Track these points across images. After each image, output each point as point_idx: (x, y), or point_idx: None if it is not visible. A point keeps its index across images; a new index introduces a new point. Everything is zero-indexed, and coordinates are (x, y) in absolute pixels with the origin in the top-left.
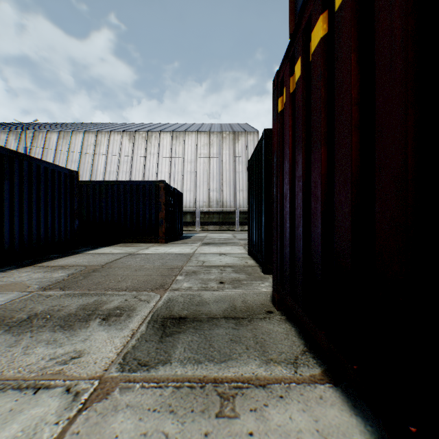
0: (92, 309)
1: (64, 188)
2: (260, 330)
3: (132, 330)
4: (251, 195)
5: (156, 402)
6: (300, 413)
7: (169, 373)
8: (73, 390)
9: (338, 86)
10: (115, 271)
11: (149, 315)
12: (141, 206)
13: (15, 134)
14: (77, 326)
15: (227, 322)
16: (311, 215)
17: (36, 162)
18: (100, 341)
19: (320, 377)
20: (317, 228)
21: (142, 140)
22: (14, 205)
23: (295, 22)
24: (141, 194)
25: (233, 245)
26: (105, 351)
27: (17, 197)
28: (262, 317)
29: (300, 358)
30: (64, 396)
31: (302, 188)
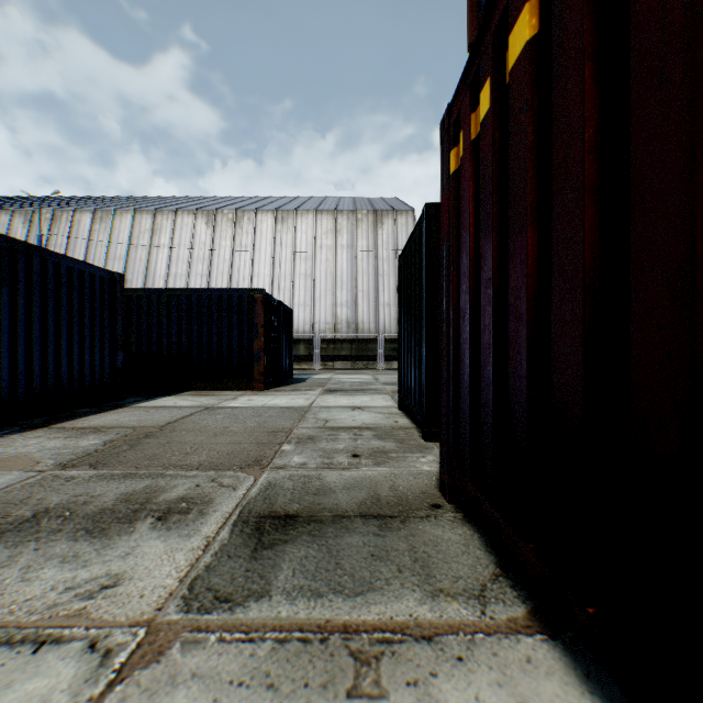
0: (142, 500)
1: (99, 302)
2: (420, 537)
3: (207, 537)
4: (403, 313)
5: (243, 668)
6: (494, 690)
7: (266, 615)
8: (101, 646)
9: (559, 121)
10: (182, 436)
11: (236, 511)
12: (226, 331)
13: (23, 214)
14: (114, 531)
15: (365, 523)
16: (509, 345)
17: (54, 258)
18: (152, 557)
19: (526, 622)
20: (519, 366)
21: (227, 224)
22: (17, 328)
23: (479, 23)
24: (226, 311)
25: (374, 393)
26: (159, 575)
27: (23, 315)
28: (423, 514)
29: (489, 587)
30: (86, 656)
31: (492, 300)
